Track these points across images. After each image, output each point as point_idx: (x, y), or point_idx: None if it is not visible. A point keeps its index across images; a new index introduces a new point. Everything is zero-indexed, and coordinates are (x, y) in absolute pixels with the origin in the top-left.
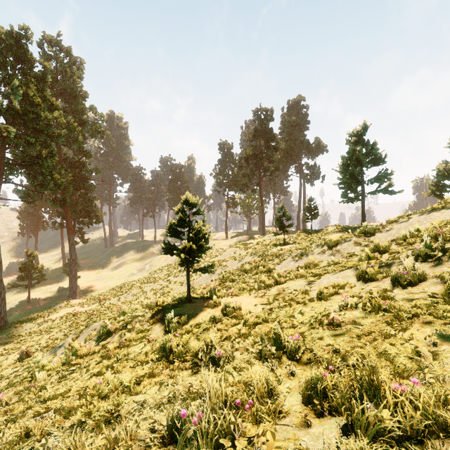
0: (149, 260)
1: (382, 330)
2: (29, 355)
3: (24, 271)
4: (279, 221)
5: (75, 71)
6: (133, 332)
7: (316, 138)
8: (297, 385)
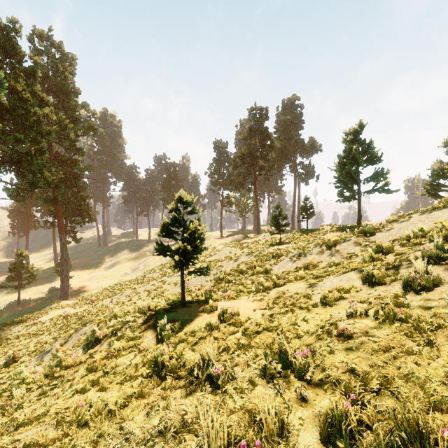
0: (143, 259)
1: (401, 344)
2: (16, 360)
3: (14, 272)
4: (275, 221)
5: (67, 67)
6: (123, 339)
7: (311, 138)
8: (311, 415)
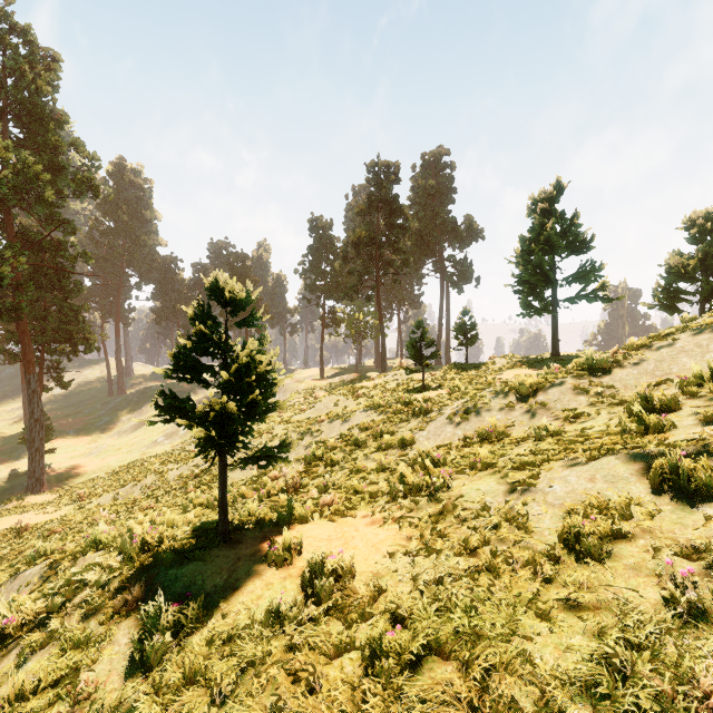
0: None
1: None
2: None
3: None
4: (414, 349)
5: (41, 72)
6: (57, 643)
7: (467, 216)
8: None
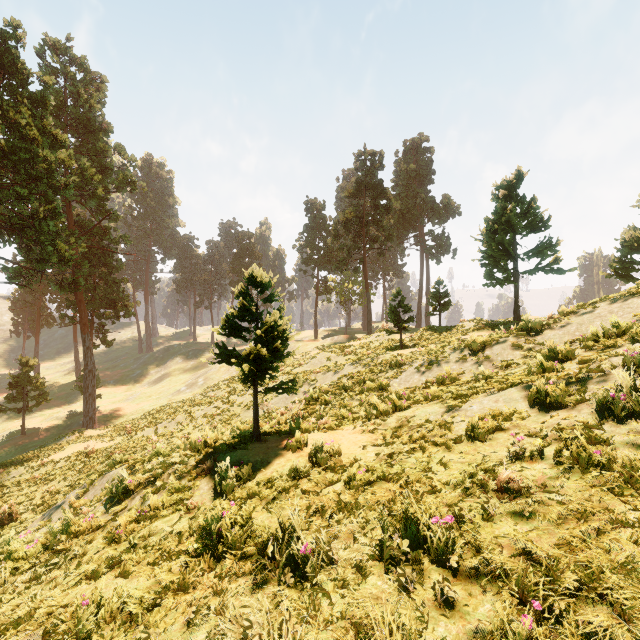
0: (203, 371)
1: (606, 507)
2: (13, 518)
3: (17, 388)
4: (394, 314)
5: (93, 92)
6: (164, 491)
7: (445, 195)
8: (462, 633)
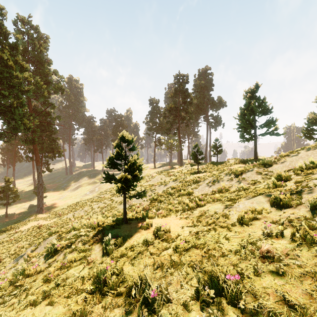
0: (98, 184)
1: None
2: None
3: (3, 193)
4: (194, 156)
5: (42, 44)
6: (76, 251)
7: (219, 97)
8: None
